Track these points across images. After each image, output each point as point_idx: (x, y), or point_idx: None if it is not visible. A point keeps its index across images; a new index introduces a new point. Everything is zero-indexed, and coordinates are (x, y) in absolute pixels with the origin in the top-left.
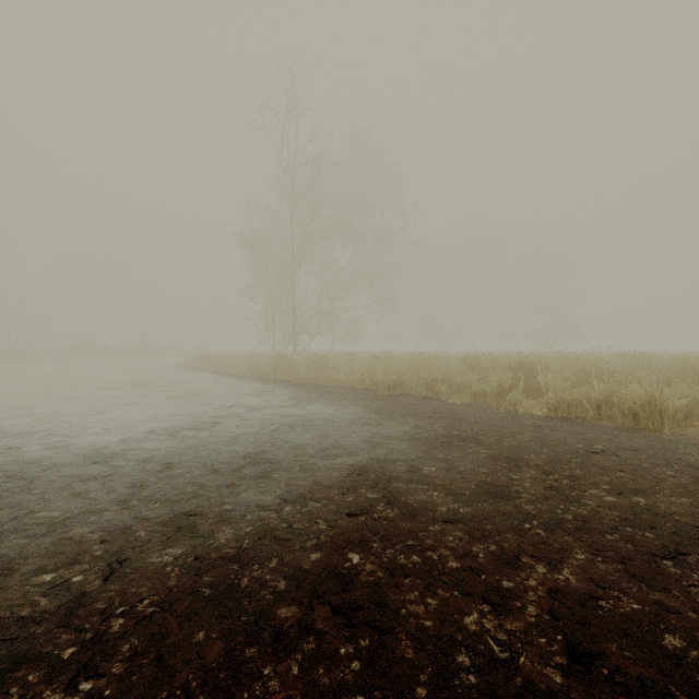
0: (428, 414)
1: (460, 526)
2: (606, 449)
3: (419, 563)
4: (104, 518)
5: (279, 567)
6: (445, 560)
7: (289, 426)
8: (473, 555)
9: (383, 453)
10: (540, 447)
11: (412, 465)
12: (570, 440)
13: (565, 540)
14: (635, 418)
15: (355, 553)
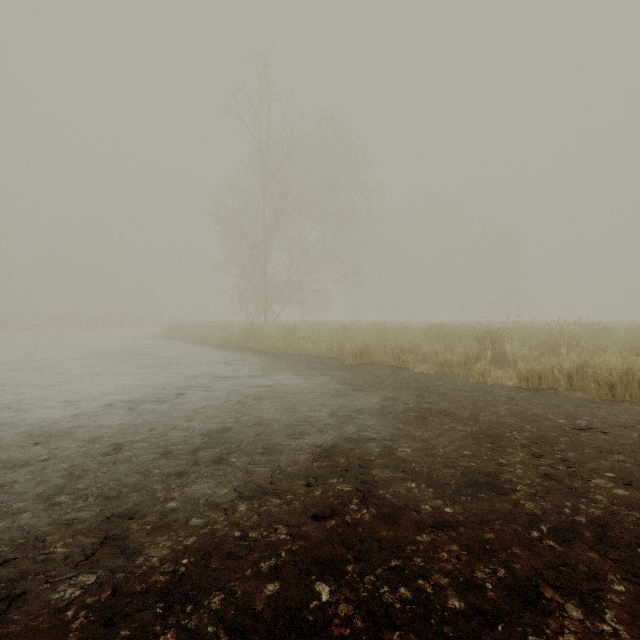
0: (397, 384)
1: (453, 536)
2: (592, 425)
3: (410, 600)
4: (18, 522)
5: (221, 609)
6: (443, 596)
7: (256, 398)
8: (478, 585)
9: (354, 431)
10: (520, 422)
11: (386, 446)
12: (550, 414)
13: (589, 557)
14: (611, 390)
15: (324, 582)
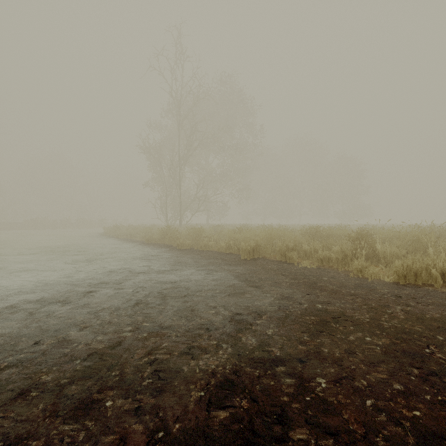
0: (288, 280)
1: None
2: None
3: None
4: None
5: None
6: None
7: (159, 296)
8: None
9: (256, 344)
10: (428, 331)
11: (296, 373)
12: None
13: None
14: None
15: None
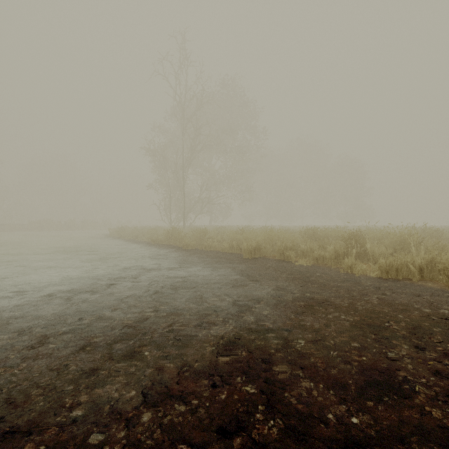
0: (284, 275)
1: None
2: None
3: None
4: None
5: None
6: None
7: (172, 288)
8: None
9: (253, 320)
10: (393, 312)
11: (283, 337)
12: (415, 304)
13: None
14: None
15: None
